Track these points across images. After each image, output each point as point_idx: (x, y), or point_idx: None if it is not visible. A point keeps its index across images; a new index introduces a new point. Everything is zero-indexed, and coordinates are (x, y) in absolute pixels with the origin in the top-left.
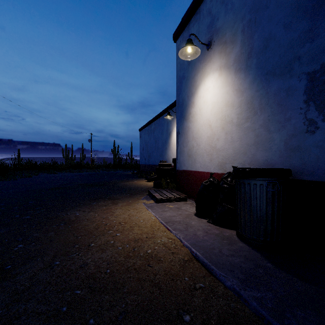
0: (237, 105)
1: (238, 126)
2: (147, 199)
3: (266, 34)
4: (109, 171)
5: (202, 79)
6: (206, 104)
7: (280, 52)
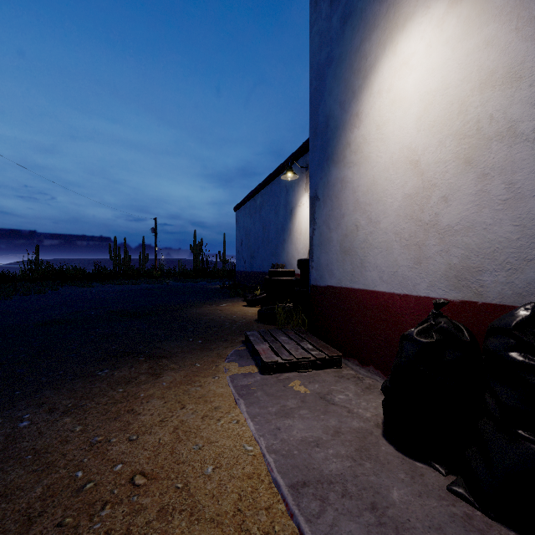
0: None
1: None
2: (240, 358)
3: None
4: (186, 282)
5: (386, 42)
6: (400, 107)
7: None
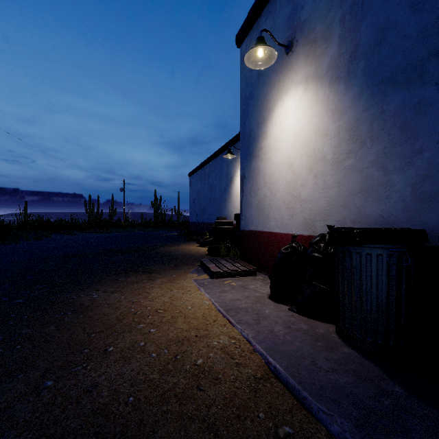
0: (333, 134)
1: (335, 164)
2: (199, 272)
3: (381, 22)
4: (149, 231)
5: (278, 98)
6: (285, 134)
7: (404, 47)
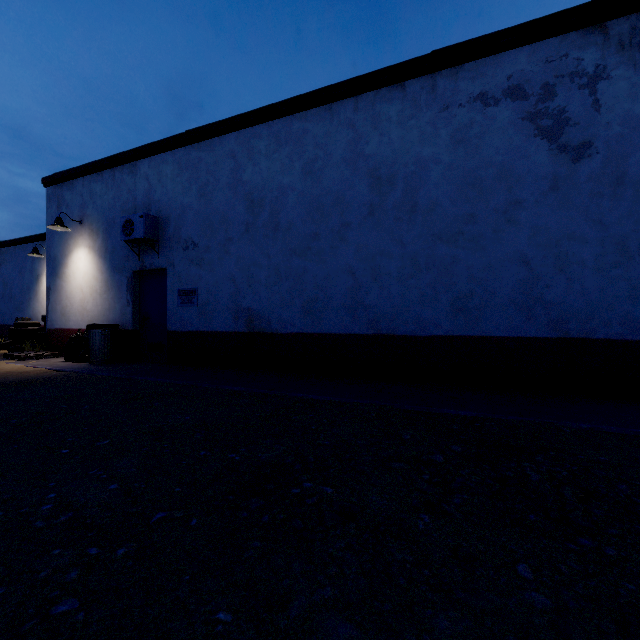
0: (100, 281)
1: (101, 295)
2: (5, 360)
3: (114, 245)
4: None
5: (76, 247)
6: (79, 271)
7: (119, 259)
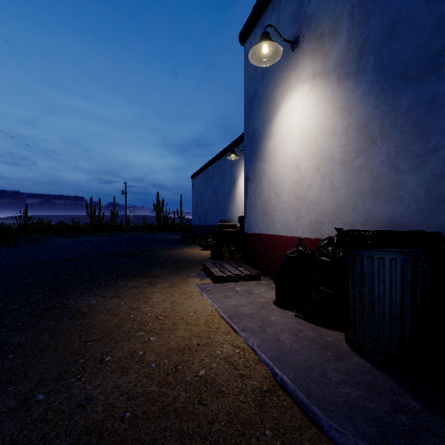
0: (341, 132)
1: (344, 164)
2: (201, 276)
3: (393, 14)
4: (151, 234)
5: (284, 96)
6: (290, 134)
7: (418, 40)
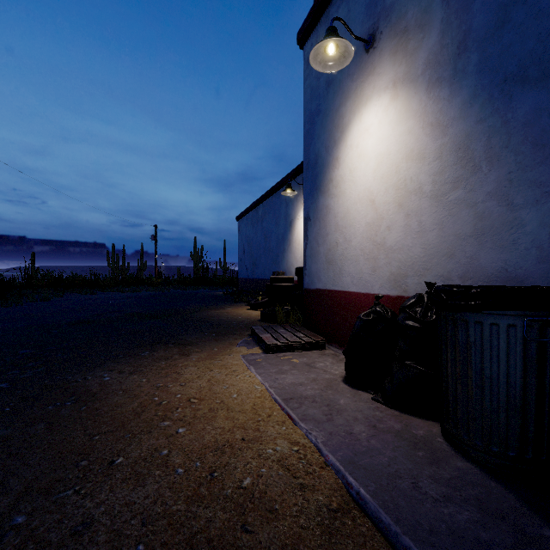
0: (432, 156)
1: (436, 198)
2: (248, 344)
3: None
4: (187, 290)
5: (355, 111)
6: (364, 160)
7: (540, 28)
